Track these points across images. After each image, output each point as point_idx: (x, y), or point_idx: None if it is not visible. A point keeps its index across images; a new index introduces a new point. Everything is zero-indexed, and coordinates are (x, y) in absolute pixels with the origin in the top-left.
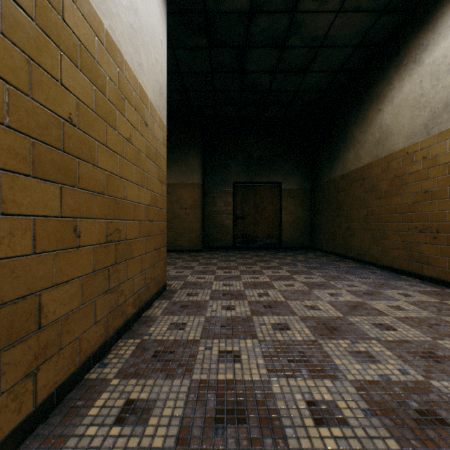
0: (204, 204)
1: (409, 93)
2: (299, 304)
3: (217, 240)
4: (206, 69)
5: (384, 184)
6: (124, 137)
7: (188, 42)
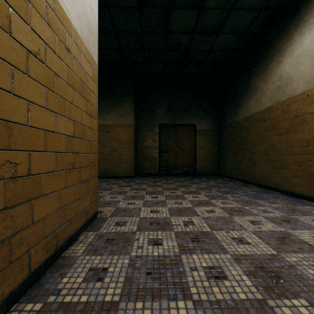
0: (136, 141)
1: (310, 44)
2: (226, 235)
3: (147, 168)
4: (137, 29)
5: (285, 123)
6: (25, 47)
7: (121, 2)
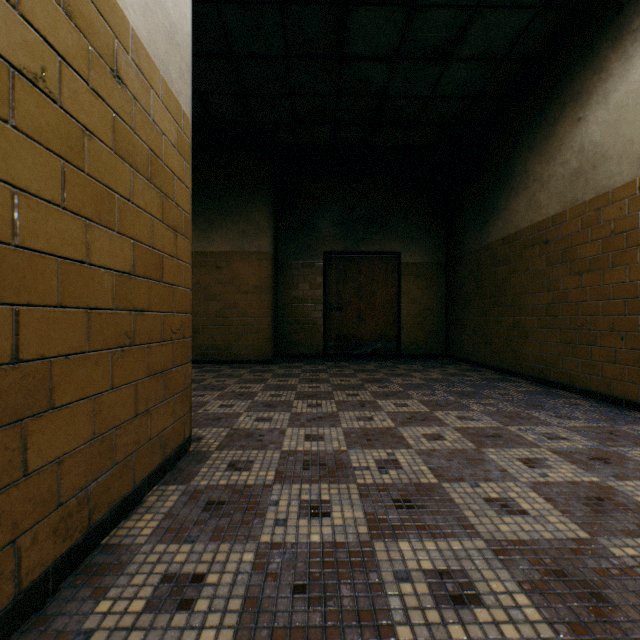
0: (277, 287)
1: None
2: (472, 493)
3: (298, 343)
4: (277, 51)
5: (590, 248)
6: (4, 59)
7: None
